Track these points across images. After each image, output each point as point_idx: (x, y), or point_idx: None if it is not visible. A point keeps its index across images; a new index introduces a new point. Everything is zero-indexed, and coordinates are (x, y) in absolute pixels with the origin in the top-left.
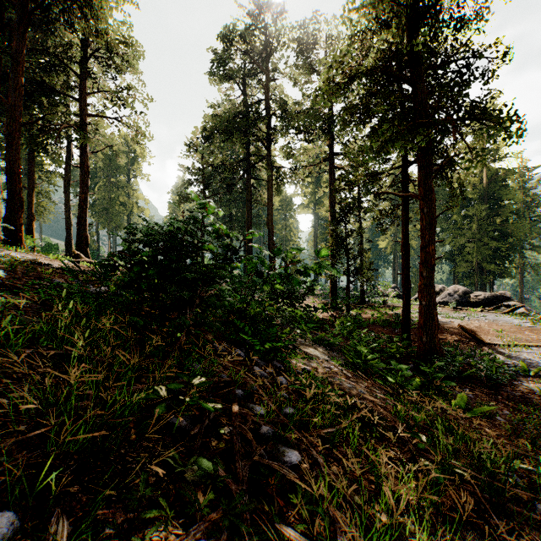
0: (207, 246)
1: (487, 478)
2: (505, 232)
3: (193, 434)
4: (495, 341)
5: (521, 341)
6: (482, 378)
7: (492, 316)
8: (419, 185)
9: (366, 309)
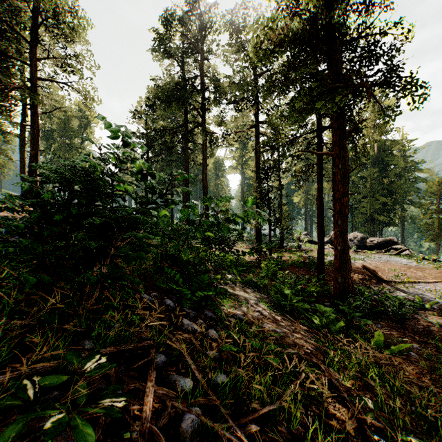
0: (123, 186)
1: None
2: (391, 190)
3: None
4: (391, 279)
5: (412, 278)
6: (388, 312)
7: (385, 257)
8: (335, 144)
9: (285, 253)
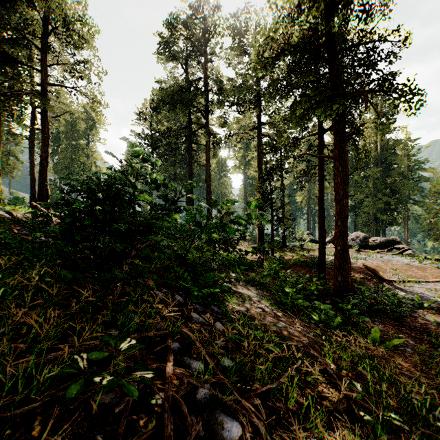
0: (143, 196)
1: (424, 429)
2: (394, 189)
3: (118, 411)
4: (392, 278)
5: (413, 278)
6: (386, 311)
7: (387, 257)
8: (335, 148)
9: (287, 252)
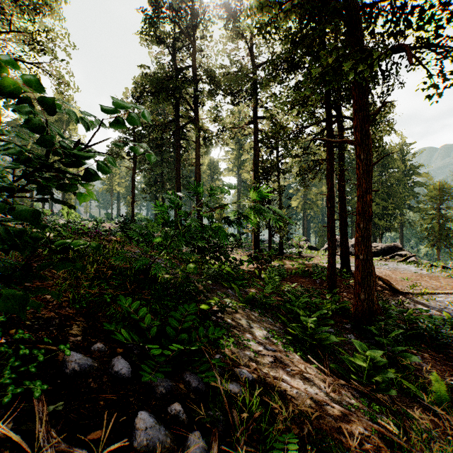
0: None
1: None
2: (391, 194)
3: None
4: (407, 290)
5: (428, 289)
6: (419, 335)
7: (391, 264)
8: (355, 130)
9: (285, 260)
